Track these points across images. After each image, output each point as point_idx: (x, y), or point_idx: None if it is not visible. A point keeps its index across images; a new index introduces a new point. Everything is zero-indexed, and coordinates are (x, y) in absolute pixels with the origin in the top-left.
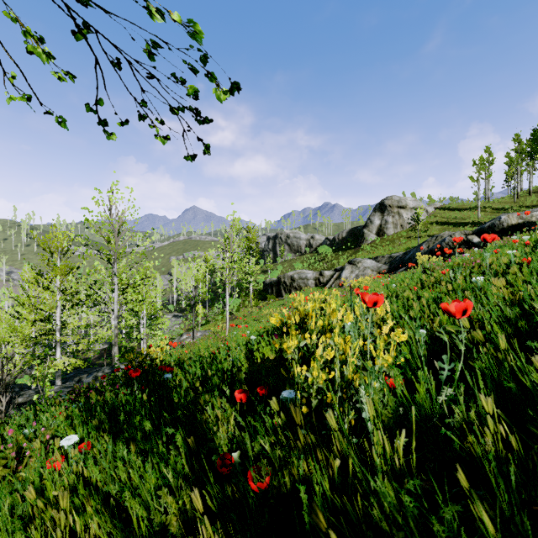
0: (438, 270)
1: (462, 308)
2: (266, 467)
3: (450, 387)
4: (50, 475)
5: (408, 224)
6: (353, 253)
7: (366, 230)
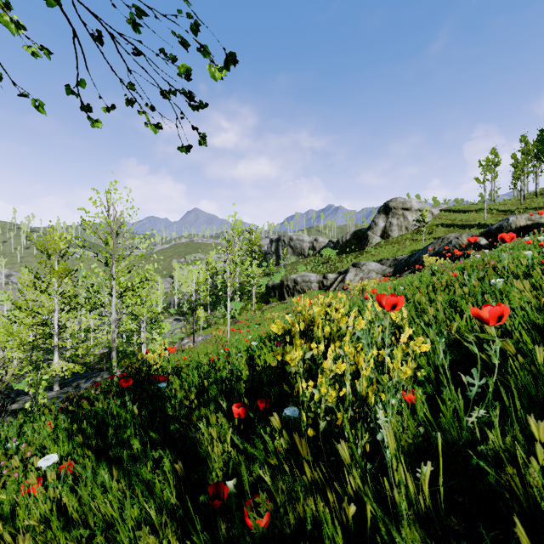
0: (448, 272)
1: (496, 314)
2: (266, 503)
3: (481, 406)
4: (23, 501)
5: (413, 227)
6: (357, 256)
7: (371, 233)
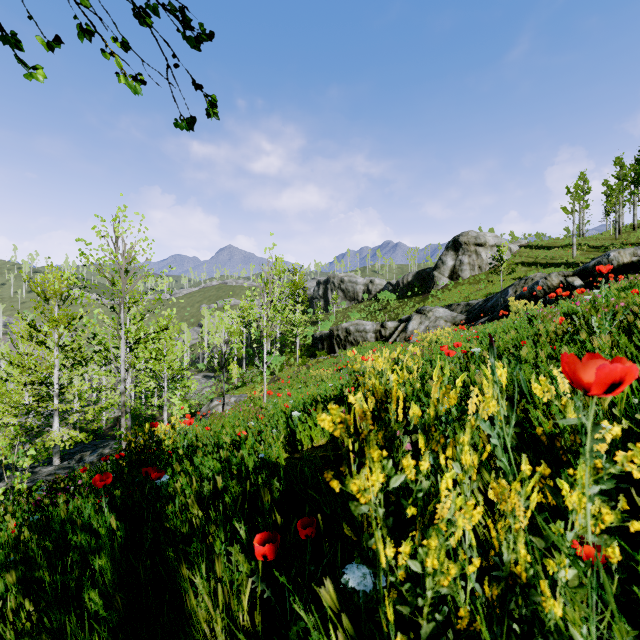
0: (550, 318)
1: None
2: None
3: None
4: None
5: (487, 266)
6: (421, 300)
7: (437, 273)
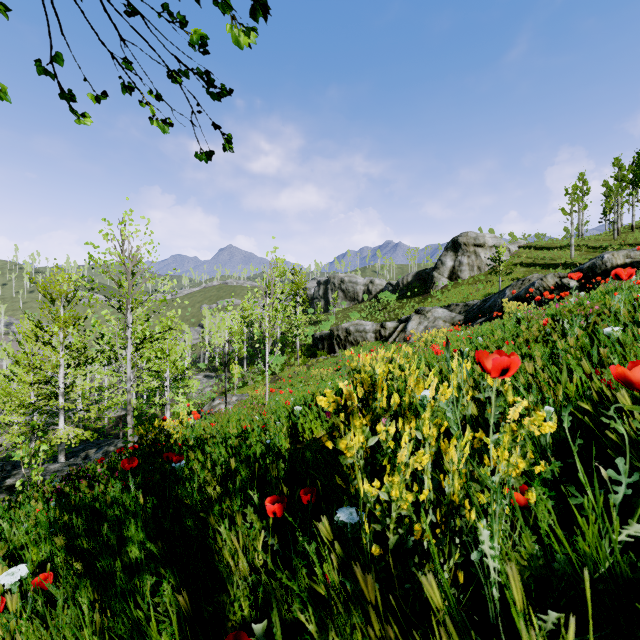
0: (536, 320)
1: None
2: None
3: (631, 516)
4: None
5: (486, 266)
6: (421, 301)
7: (437, 273)
